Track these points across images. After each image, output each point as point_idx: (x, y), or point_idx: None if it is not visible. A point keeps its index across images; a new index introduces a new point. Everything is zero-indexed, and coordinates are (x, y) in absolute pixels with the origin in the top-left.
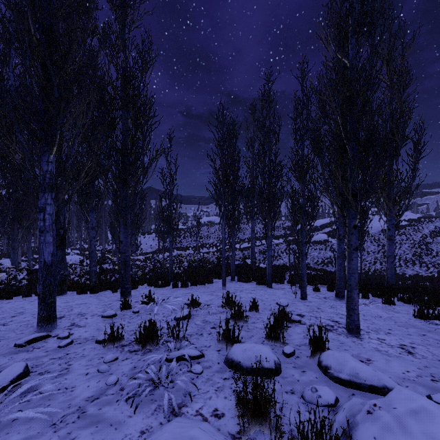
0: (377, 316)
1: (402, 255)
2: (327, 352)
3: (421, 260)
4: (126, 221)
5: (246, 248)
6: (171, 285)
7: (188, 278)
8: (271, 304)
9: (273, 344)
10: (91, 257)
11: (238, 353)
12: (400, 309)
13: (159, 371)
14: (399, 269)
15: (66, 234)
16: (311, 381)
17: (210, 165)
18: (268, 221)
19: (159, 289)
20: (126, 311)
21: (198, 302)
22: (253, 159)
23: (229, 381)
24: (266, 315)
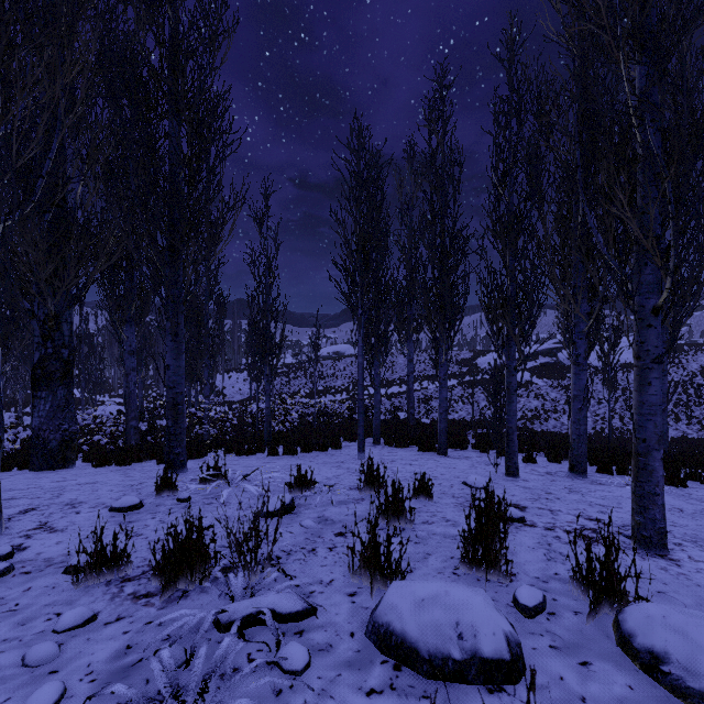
0: (674, 509)
1: None
2: (643, 608)
3: (688, 414)
4: (177, 328)
5: (396, 394)
6: (267, 452)
7: (298, 440)
8: (453, 484)
9: (481, 577)
10: (128, 403)
11: (404, 612)
12: (701, 494)
13: (188, 665)
14: None
15: (74, 357)
16: (622, 701)
17: (336, 232)
18: (440, 335)
19: (244, 458)
20: (167, 497)
21: (310, 479)
22: (410, 238)
23: (384, 701)
24: (448, 506)
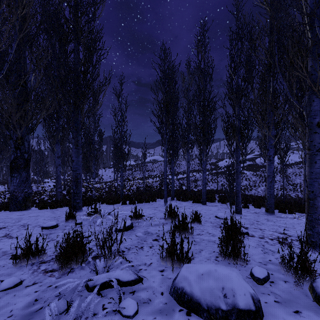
0: None
1: (302, 183)
2: None
3: None
4: (77, 142)
5: (181, 178)
6: (121, 203)
7: (136, 198)
8: (210, 217)
9: (230, 262)
10: (57, 180)
11: (192, 281)
12: None
13: (67, 311)
14: (300, 194)
15: (30, 157)
16: None
17: (154, 98)
18: (203, 148)
19: (110, 206)
20: (70, 222)
21: (141, 214)
22: (188, 105)
23: None
24: (209, 227)
